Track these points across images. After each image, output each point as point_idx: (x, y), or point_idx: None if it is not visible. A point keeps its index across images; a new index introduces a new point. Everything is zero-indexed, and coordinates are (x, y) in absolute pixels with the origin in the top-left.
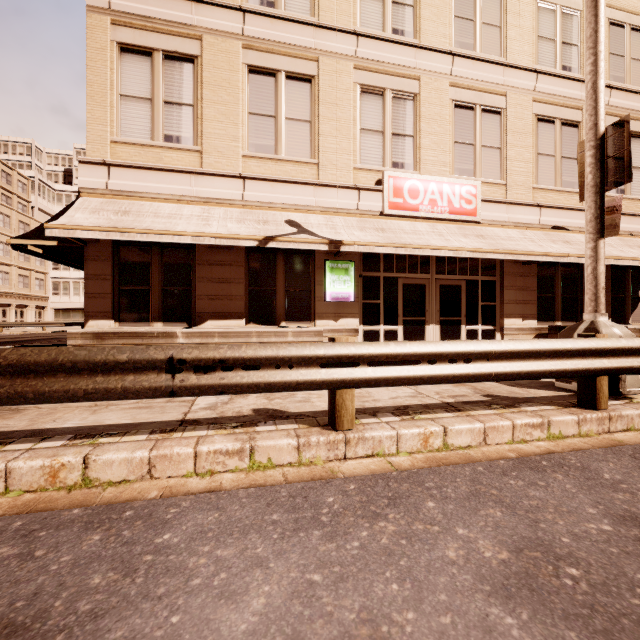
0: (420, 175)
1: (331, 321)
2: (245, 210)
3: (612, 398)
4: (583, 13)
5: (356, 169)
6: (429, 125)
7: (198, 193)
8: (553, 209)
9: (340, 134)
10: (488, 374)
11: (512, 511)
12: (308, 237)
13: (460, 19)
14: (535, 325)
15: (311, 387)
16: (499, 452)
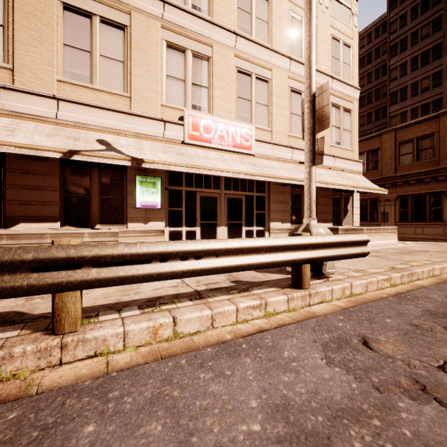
0: (212, 117)
1: (141, 224)
2: (58, 127)
3: (317, 278)
4: (317, 27)
5: (163, 106)
6: (219, 81)
7: (8, 107)
8: (300, 150)
9: (149, 76)
10: (215, 268)
11: (176, 421)
12: (113, 154)
13: (241, 10)
14: (289, 226)
15: (17, 294)
16: (220, 335)
